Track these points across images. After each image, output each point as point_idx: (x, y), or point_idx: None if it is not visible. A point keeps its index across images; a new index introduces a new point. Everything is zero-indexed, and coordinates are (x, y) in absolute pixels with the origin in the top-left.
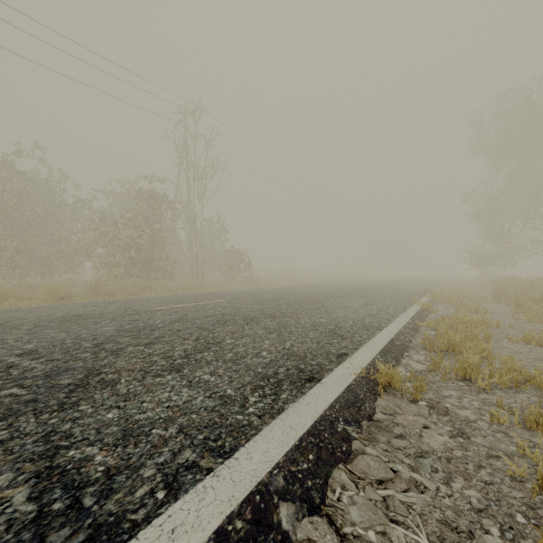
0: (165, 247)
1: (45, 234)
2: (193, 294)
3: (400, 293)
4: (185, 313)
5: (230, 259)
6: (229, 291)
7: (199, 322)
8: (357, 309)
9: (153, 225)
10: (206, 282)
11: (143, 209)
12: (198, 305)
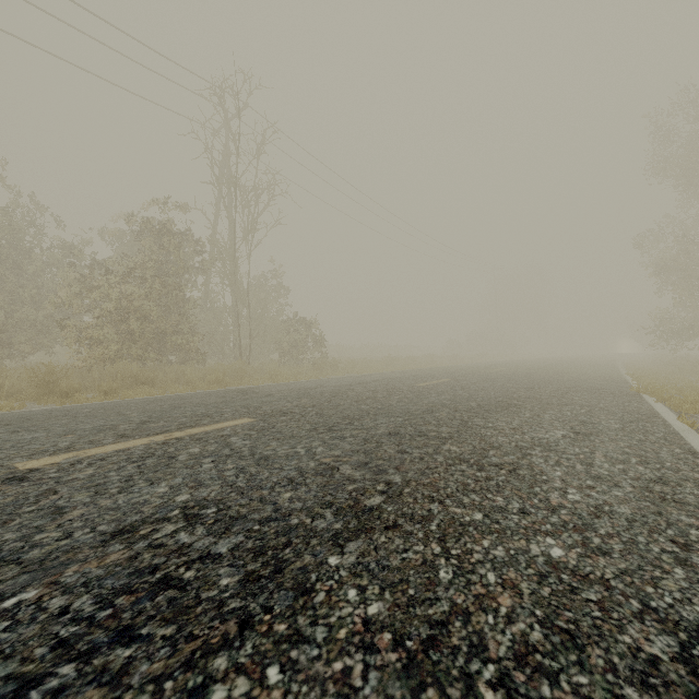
0: (198, 314)
1: (3, 293)
2: (206, 397)
3: (590, 391)
4: (67, 502)
5: (292, 332)
6: (280, 387)
7: (5, 623)
8: (583, 456)
9: (168, 278)
10: (254, 368)
11: (152, 252)
12: (167, 442)
